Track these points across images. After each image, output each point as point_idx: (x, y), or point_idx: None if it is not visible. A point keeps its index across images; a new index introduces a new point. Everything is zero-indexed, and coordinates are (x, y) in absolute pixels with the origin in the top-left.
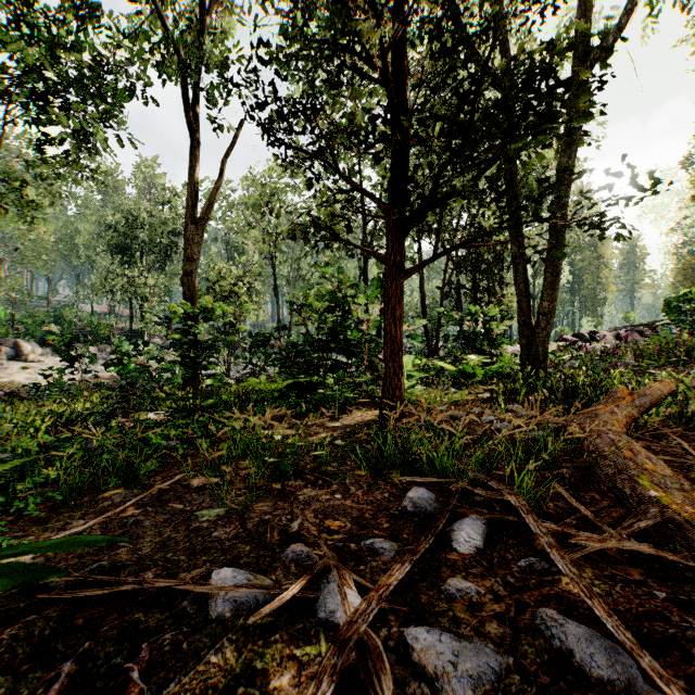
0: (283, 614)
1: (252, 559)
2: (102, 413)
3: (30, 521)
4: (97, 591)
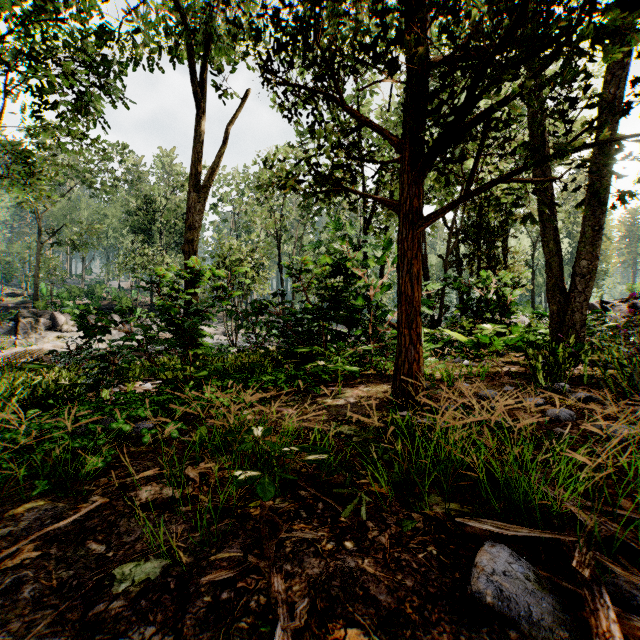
0: None
1: None
2: (84, 384)
3: None
4: None
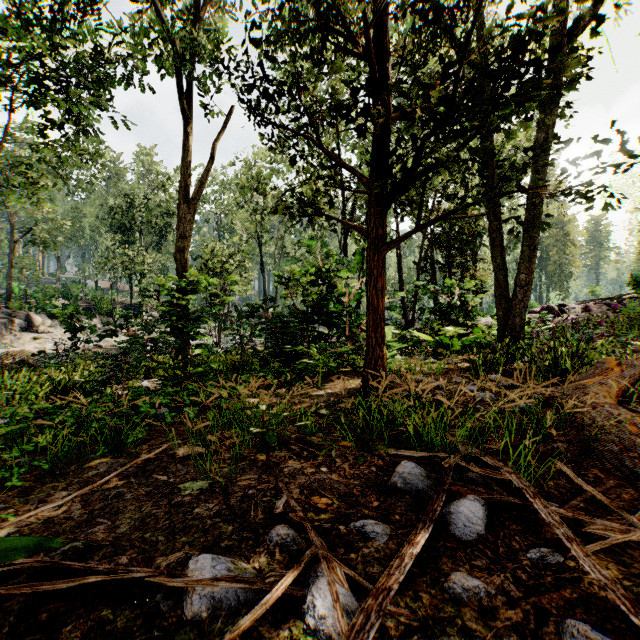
0: (267, 614)
1: (234, 542)
2: (97, 380)
3: (14, 492)
4: (61, 583)
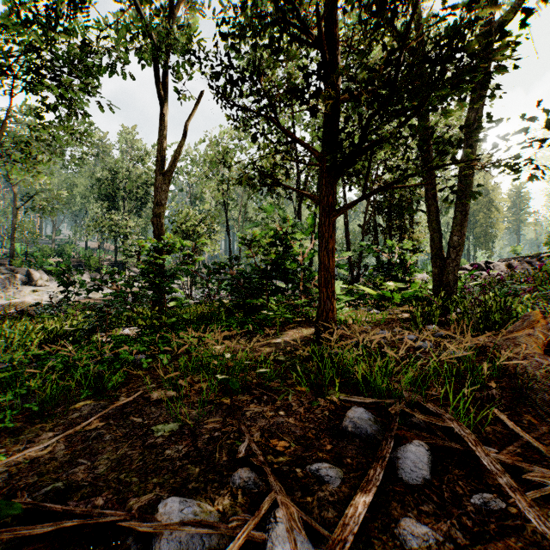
0: None
1: (200, 484)
2: (84, 329)
3: (6, 432)
4: (39, 527)
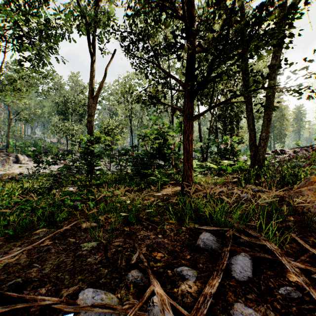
0: None
1: (107, 280)
2: (46, 187)
3: None
4: (0, 308)
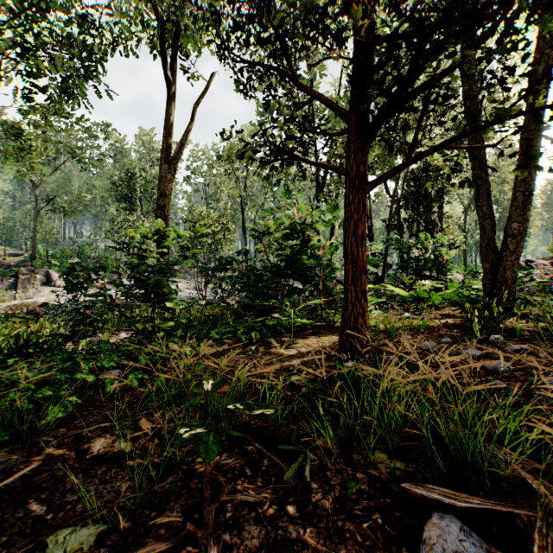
0: None
1: None
2: (61, 335)
3: None
4: None
